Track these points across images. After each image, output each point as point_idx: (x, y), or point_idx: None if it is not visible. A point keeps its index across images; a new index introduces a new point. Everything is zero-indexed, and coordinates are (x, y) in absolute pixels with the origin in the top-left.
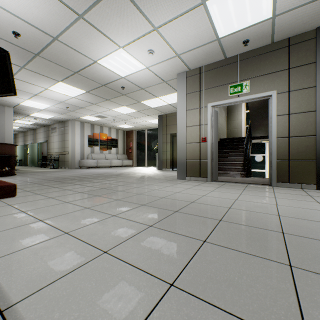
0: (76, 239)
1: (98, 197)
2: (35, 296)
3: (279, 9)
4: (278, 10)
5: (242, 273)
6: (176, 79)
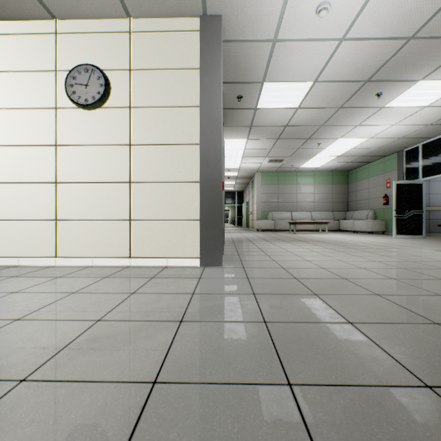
0: (437, 254)
1: (440, 266)
2: (439, 252)
3: (261, 110)
4: (261, 110)
5: (377, 247)
6: (198, 0)
